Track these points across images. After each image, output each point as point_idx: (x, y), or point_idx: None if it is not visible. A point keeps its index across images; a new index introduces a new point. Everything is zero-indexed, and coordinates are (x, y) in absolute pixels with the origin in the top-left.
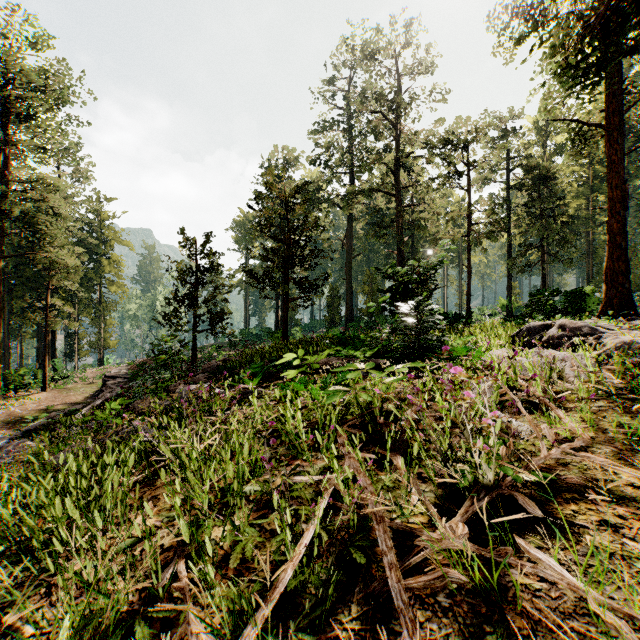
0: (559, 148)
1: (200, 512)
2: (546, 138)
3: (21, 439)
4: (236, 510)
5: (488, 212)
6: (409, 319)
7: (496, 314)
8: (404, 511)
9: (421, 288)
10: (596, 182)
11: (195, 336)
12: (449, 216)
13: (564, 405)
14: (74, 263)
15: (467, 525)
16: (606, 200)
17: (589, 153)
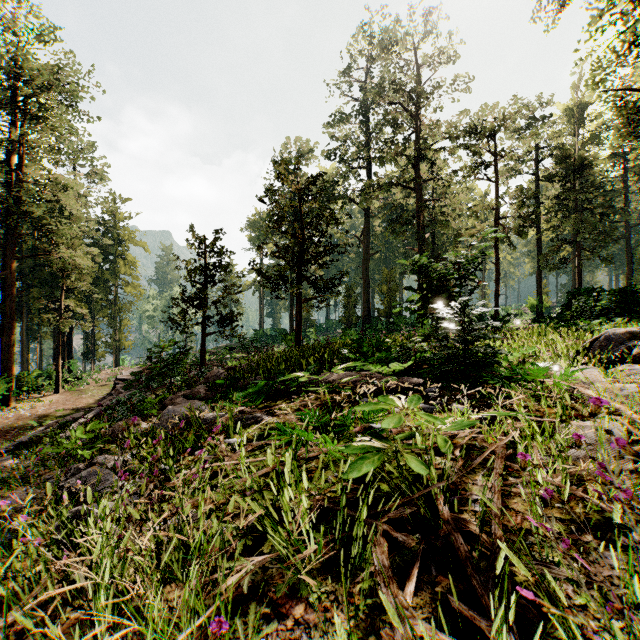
0: (593, 136)
1: None
2: (578, 126)
3: (9, 453)
4: None
5: (518, 204)
6: (451, 325)
7: (522, 314)
8: None
9: (460, 286)
10: (635, 171)
11: (204, 339)
12: (475, 209)
13: None
14: (85, 263)
15: None
16: None
17: None
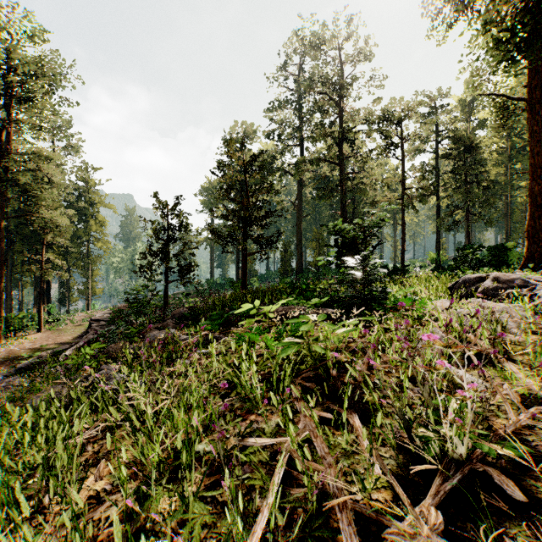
0: (481, 123)
1: (150, 478)
2: (469, 114)
3: (14, 376)
4: (185, 483)
5: (420, 178)
6: (355, 272)
7: (426, 266)
8: (365, 483)
9: (365, 244)
10: (513, 152)
11: (167, 285)
12: (386, 181)
13: (512, 357)
14: (65, 223)
15: (437, 505)
16: (522, 167)
17: (510, 125)
